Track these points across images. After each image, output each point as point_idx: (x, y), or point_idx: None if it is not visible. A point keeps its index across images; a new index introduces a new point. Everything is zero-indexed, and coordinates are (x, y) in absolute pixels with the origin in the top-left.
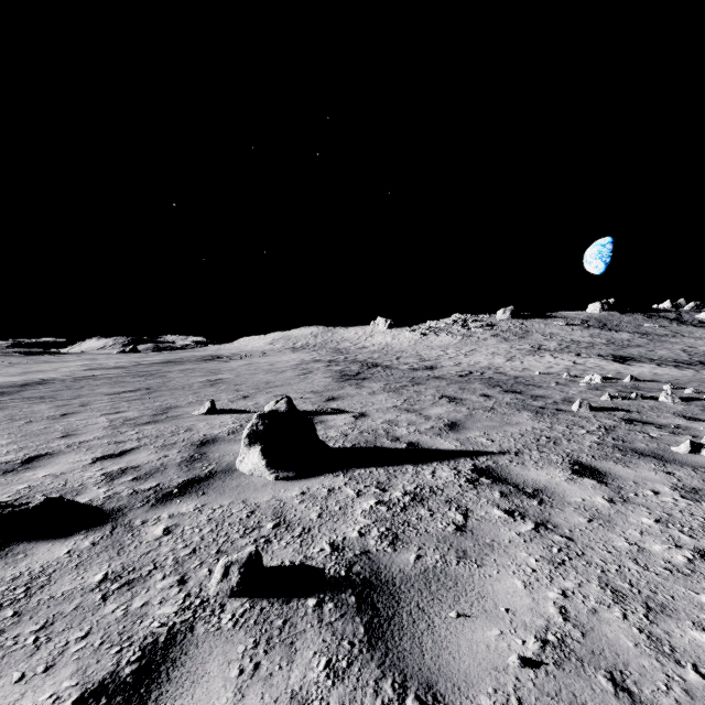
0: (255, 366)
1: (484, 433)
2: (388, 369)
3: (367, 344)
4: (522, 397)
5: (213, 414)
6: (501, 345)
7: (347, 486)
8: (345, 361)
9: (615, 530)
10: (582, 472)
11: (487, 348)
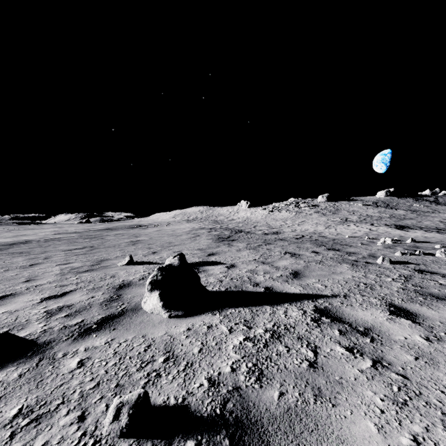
0: (162, 231)
1: (318, 280)
2: (248, 234)
3: (235, 217)
4: (340, 253)
5: (131, 265)
6: (321, 218)
7: (222, 323)
8: (220, 229)
9: (440, 368)
10: (397, 312)
11: (312, 220)
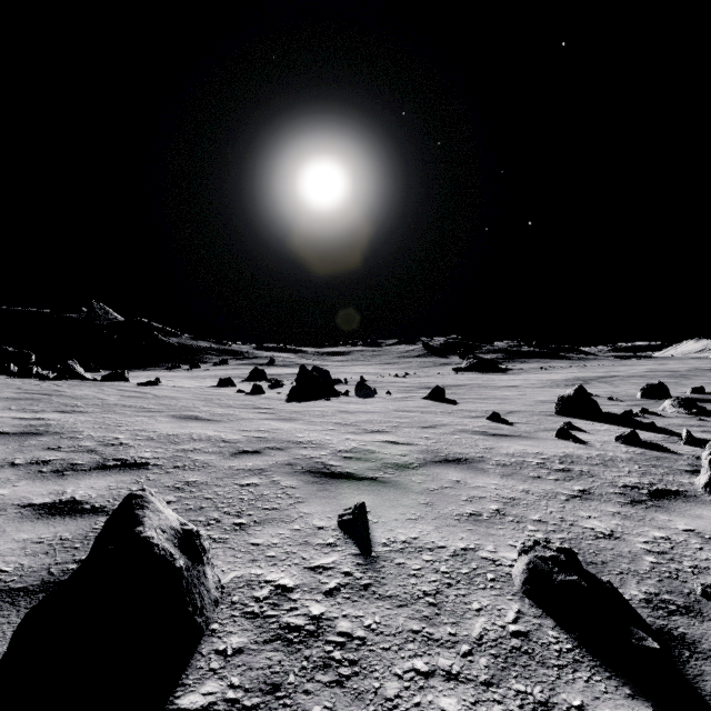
0: None
1: None
2: None
3: None
4: None
5: None
6: None
7: (654, 400)
8: None
9: None
10: None
11: None
